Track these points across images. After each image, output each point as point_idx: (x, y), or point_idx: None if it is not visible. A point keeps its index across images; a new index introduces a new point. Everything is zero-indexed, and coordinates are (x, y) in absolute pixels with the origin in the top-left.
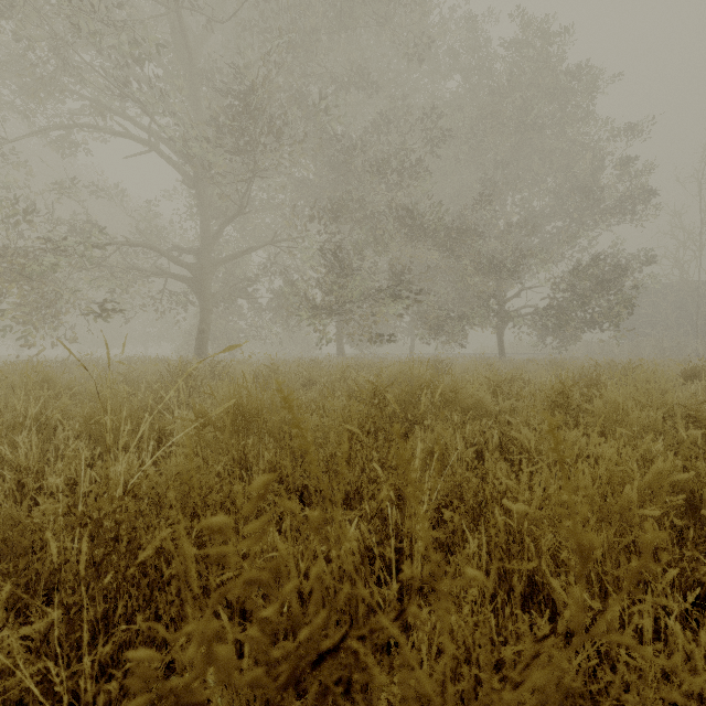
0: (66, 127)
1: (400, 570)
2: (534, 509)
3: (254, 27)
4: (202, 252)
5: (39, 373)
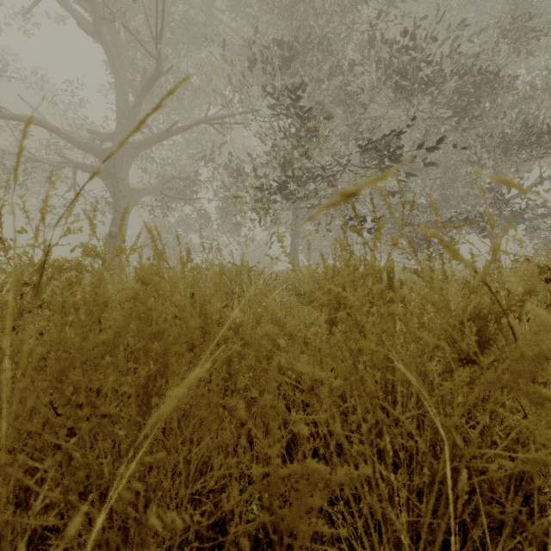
0: None
1: None
2: None
3: None
4: (116, 134)
5: None
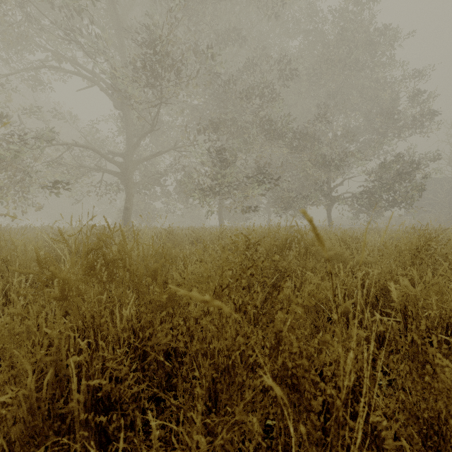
0: (33, 68)
1: None
2: None
3: None
4: (127, 154)
5: None
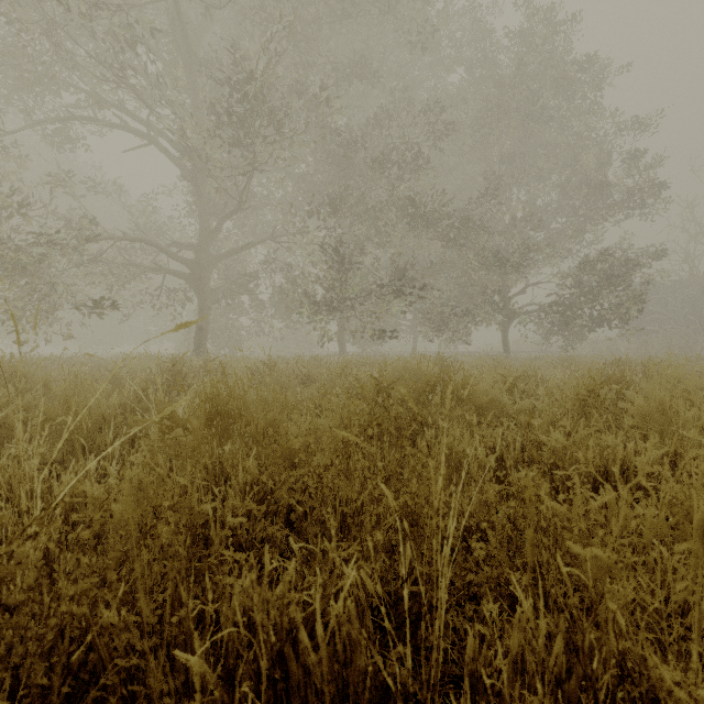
0: (62, 119)
1: (415, 623)
2: (609, 551)
3: (253, 16)
4: (201, 247)
5: (8, 368)
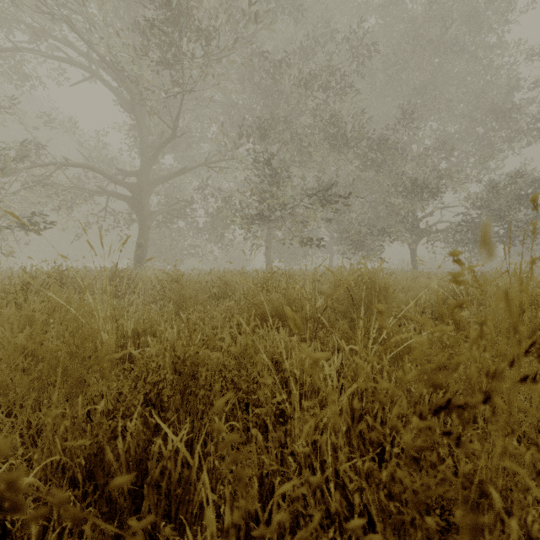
0: (8, 50)
1: None
2: None
3: None
4: (141, 172)
5: None
